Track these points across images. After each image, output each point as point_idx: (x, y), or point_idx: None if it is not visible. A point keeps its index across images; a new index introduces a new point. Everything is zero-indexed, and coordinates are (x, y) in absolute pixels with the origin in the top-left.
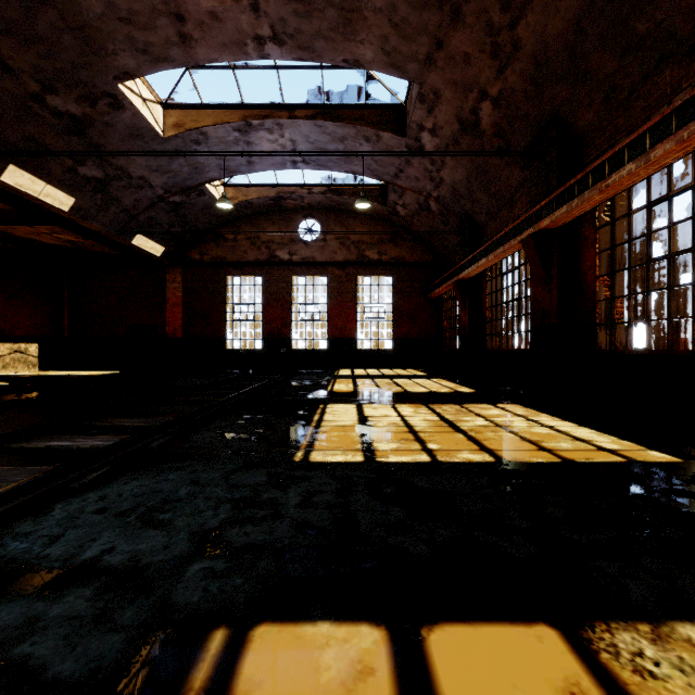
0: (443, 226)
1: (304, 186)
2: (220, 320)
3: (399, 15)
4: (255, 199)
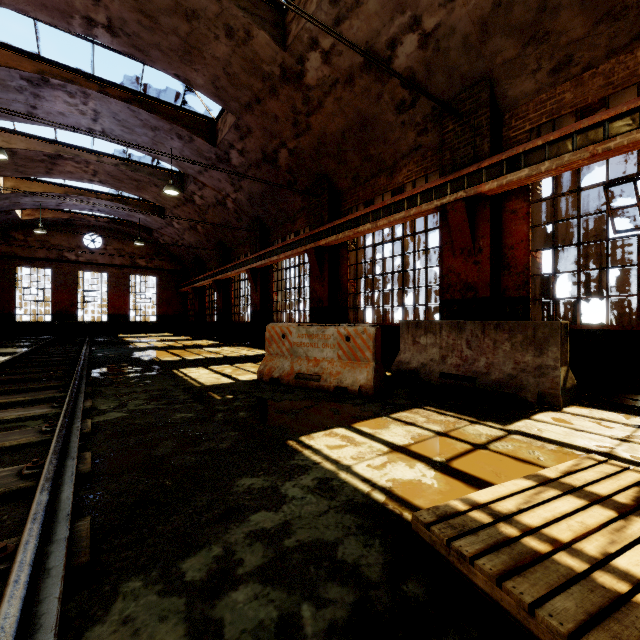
0: (187, 255)
1: (92, 215)
2: (11, 300)
3: (162, 195)
4: (51, 218)
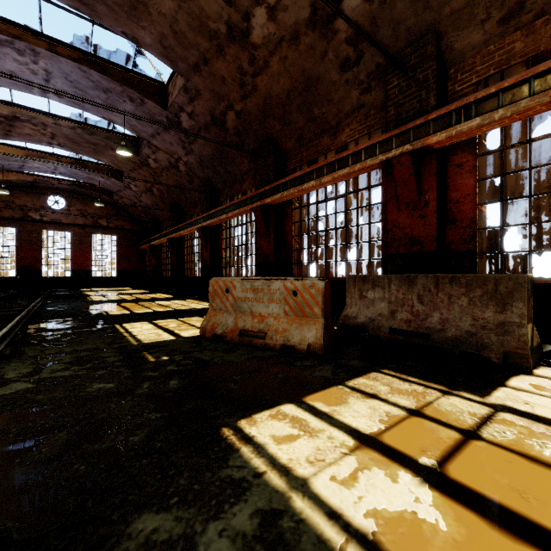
0: (145, 216)
1: (55, 178)
2: None
3: (119, 159)
4: (15, 180)
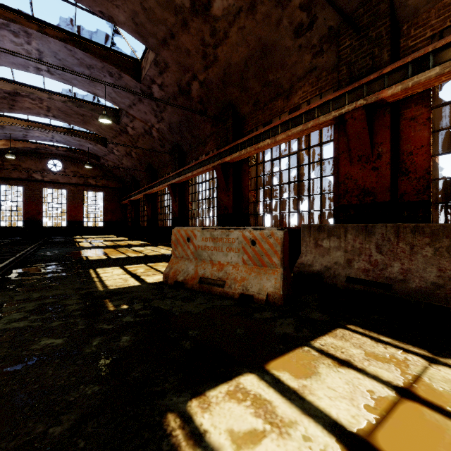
0: (126, 176)
1: (54, 146)
2: None
3: (103, 128)
4: (21, 147)
